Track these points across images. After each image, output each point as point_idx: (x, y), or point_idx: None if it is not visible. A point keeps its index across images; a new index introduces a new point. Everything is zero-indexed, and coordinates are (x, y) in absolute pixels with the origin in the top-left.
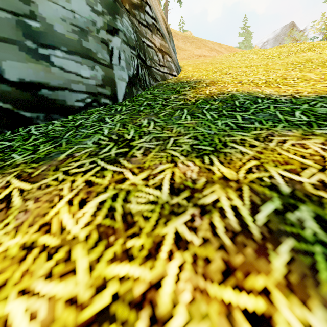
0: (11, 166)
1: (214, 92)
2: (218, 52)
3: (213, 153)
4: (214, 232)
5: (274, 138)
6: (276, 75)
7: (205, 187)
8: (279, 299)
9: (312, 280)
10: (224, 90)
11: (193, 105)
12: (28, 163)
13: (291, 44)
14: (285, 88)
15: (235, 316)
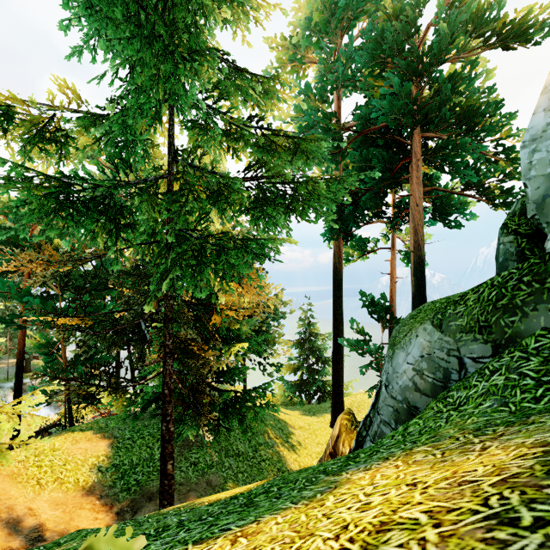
0: (549, 462)
1: None
2: None
3: None
4: None
5: None
6: None
7: None
8: None
9: None
10: None
11: None
12: (547, 468)
13: None
14: None
15: None
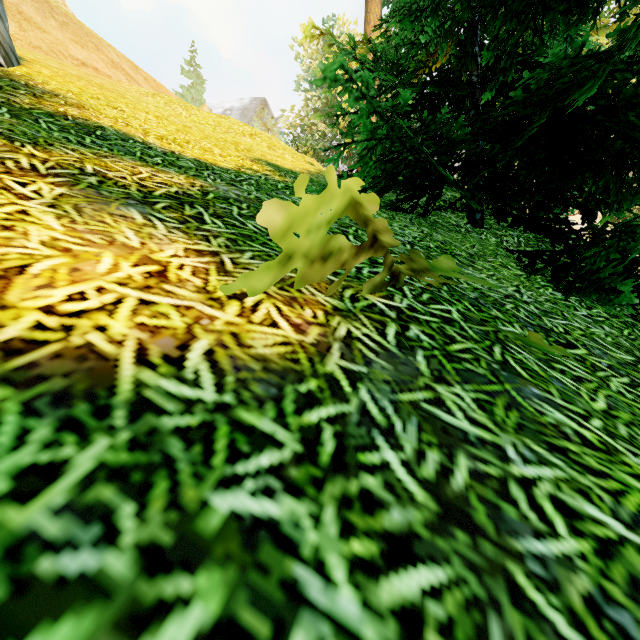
0: None
1: (74, 114)
2: (131, 79)
3: (30, 144)
4: (4, 164)
5: (113, 159)
6: (184, 137)
7: (6, 152)
8: (41, 183)
9: (71, 186)
10: (92, 119)
11: (23, 110)
12: None
13: (235, 120)
14: (175, 146)
15: (4, 179)
